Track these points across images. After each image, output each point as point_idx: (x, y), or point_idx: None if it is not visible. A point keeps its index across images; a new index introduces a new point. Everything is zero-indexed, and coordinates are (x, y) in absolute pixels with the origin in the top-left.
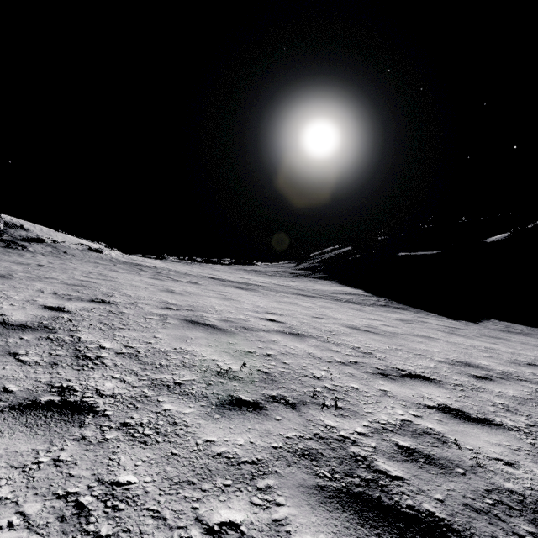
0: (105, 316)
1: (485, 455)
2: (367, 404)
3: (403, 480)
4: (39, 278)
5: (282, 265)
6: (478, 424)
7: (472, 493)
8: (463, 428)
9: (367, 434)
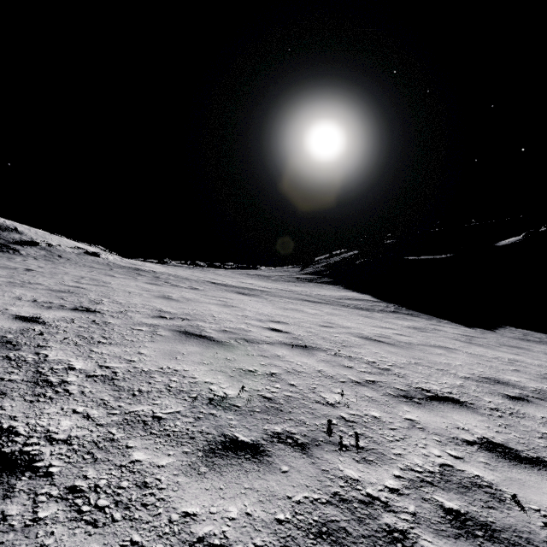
0: (85, 327)
1: None
2: (395, 442)
3: None
4: (21, 284)
5: (287, 269)
6: (534, 468)
7: None
8: (517, 474)
9: (401, 490)
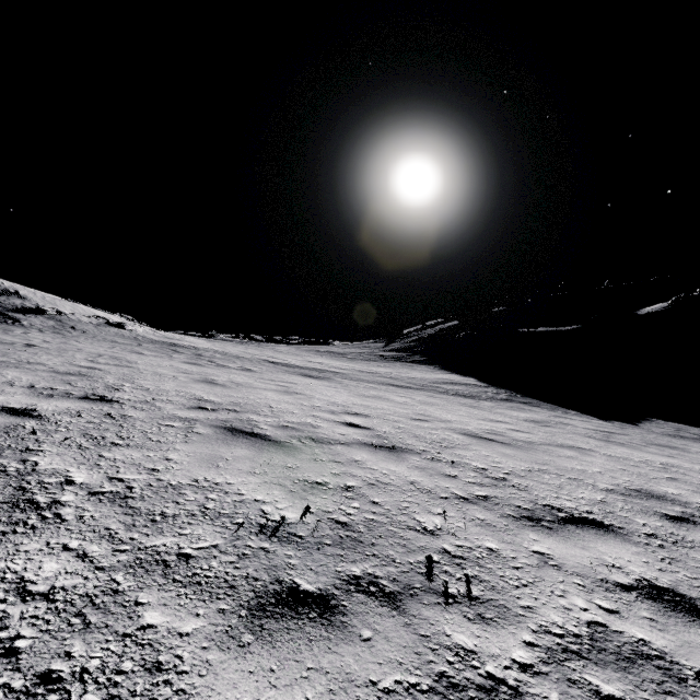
0: (96, 423)
1: None
2: (521, 588)
3: None
4: (17, 364)
5: (367, 345)
6: None
7: None
8: (698, 636)
9: (537, 666)
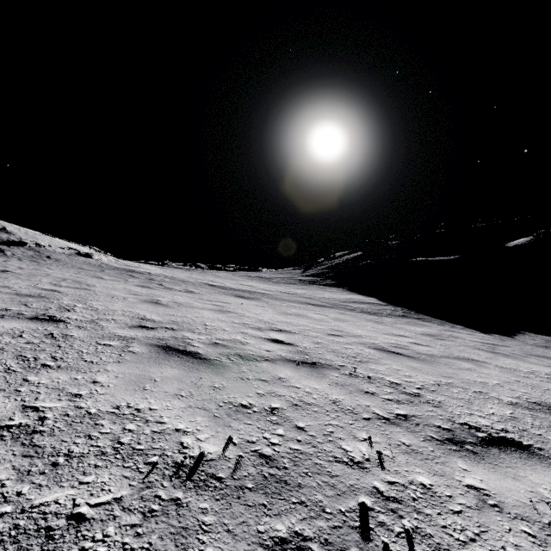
0: (35, 343)
1: None
2: (469, 544)
3: None
4: None
5: (289, 271)
6: None
7: None
8: None
9: None
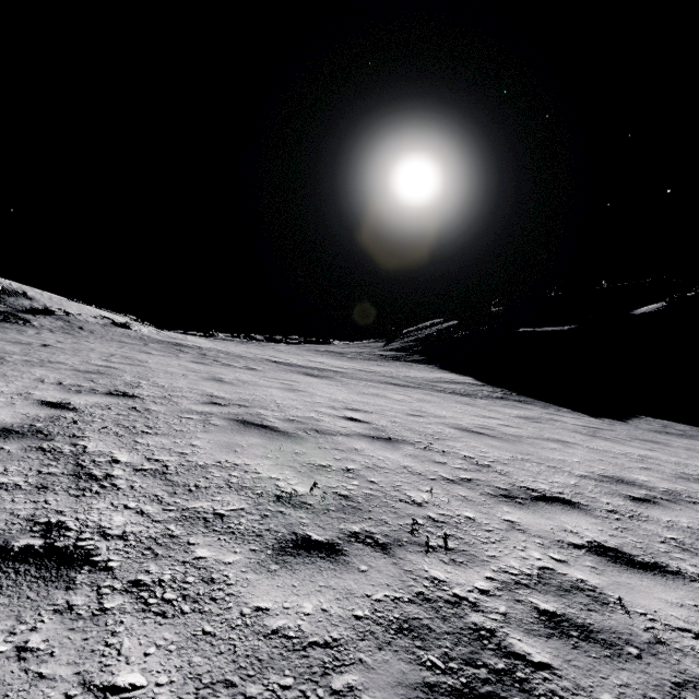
0: (125, 415)
1: (664, 623)
2: (489, 544)
3: (552, 669)
4: (40, 363)
5: (367, 344)
6: (648, 573)
7: (655, 691)
8: (627, 579)
9: (493, 591)
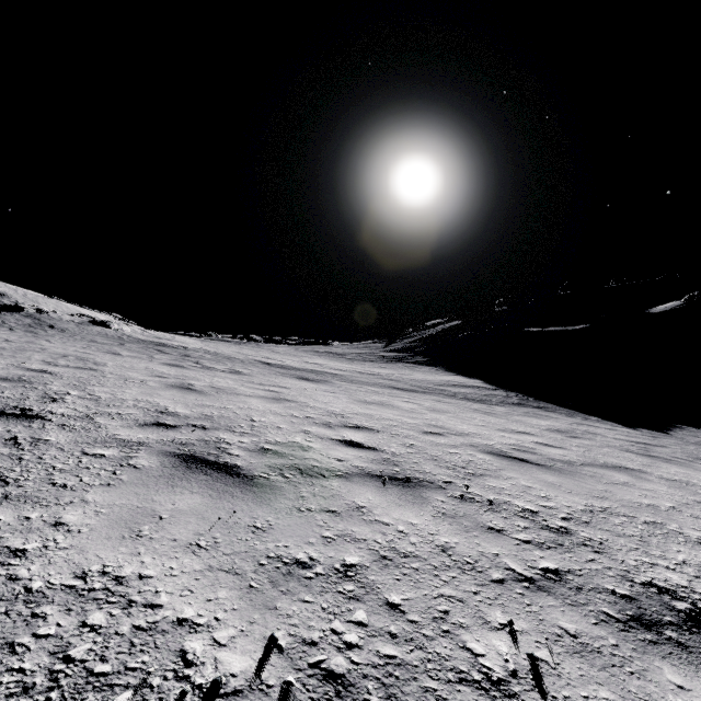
0: None
1: None
2: None
3: None
4: None
5: (367, 345)
6: None
7: None
8: None
9: None
